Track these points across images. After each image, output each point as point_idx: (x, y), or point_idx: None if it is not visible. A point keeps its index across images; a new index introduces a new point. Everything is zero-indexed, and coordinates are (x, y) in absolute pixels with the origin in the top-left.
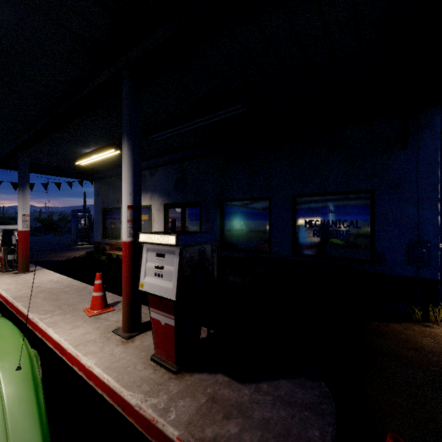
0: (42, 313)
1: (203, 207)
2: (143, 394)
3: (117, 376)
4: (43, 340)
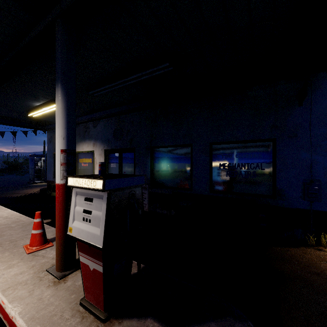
0: None
1: (136, 152)
2: None
3: None
4: None
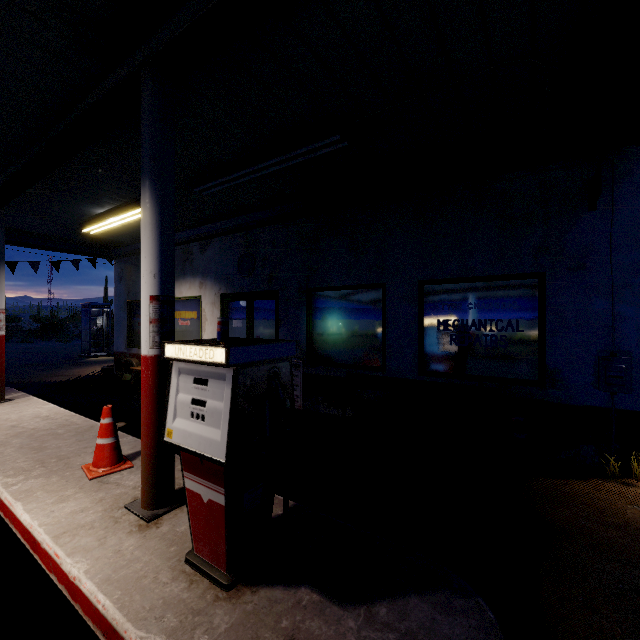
0: (10, 475)
1: (281, 299)
2: (166, 634)
3: (122, 596)
4: (7, 523)
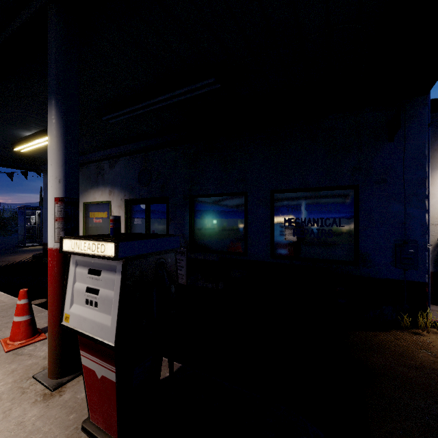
0: None
1: (170, 203)
2: None
3: None
4: None
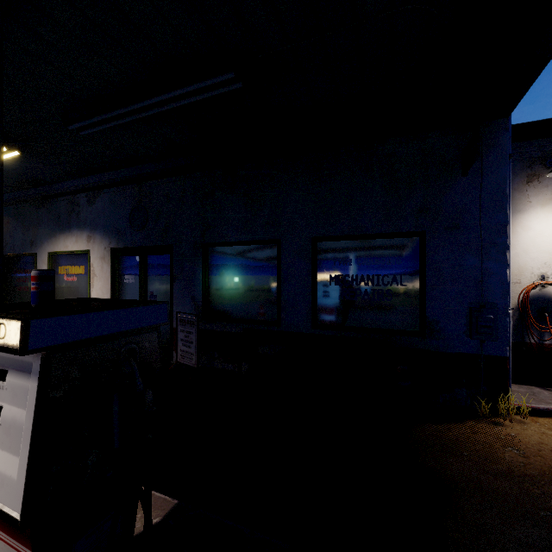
0: None
1: (175, 254)
2: None
3: None
4: None
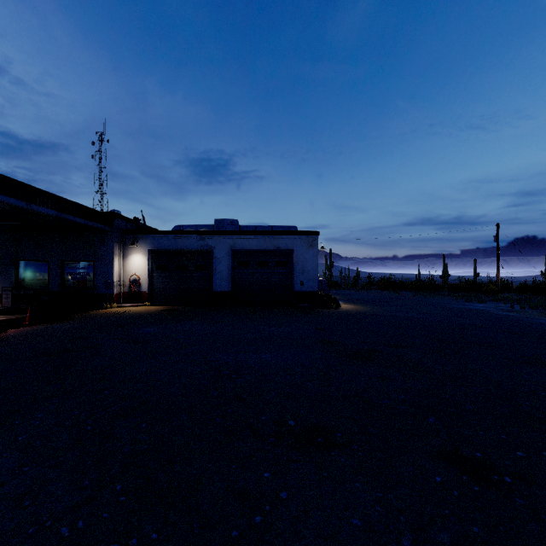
0: None
1: (1, 264)
2: None
3: None
4: None
